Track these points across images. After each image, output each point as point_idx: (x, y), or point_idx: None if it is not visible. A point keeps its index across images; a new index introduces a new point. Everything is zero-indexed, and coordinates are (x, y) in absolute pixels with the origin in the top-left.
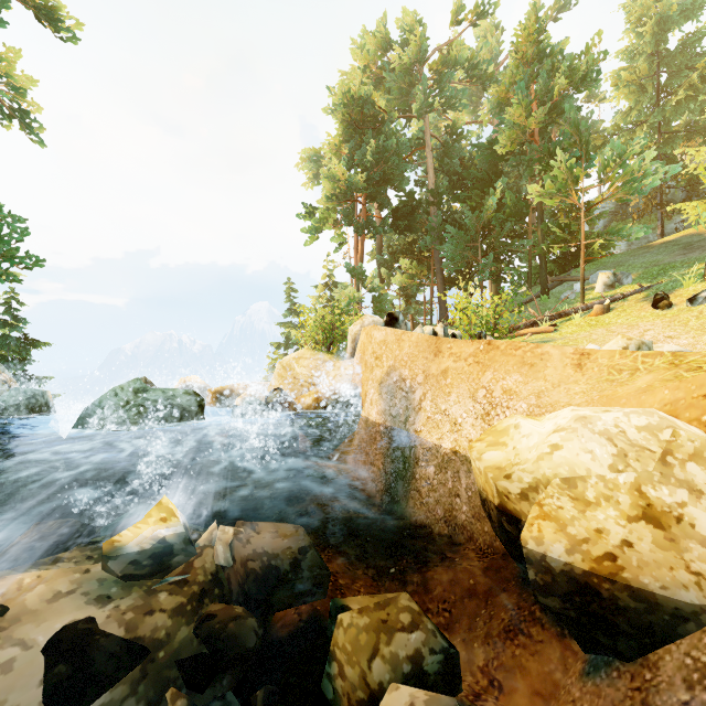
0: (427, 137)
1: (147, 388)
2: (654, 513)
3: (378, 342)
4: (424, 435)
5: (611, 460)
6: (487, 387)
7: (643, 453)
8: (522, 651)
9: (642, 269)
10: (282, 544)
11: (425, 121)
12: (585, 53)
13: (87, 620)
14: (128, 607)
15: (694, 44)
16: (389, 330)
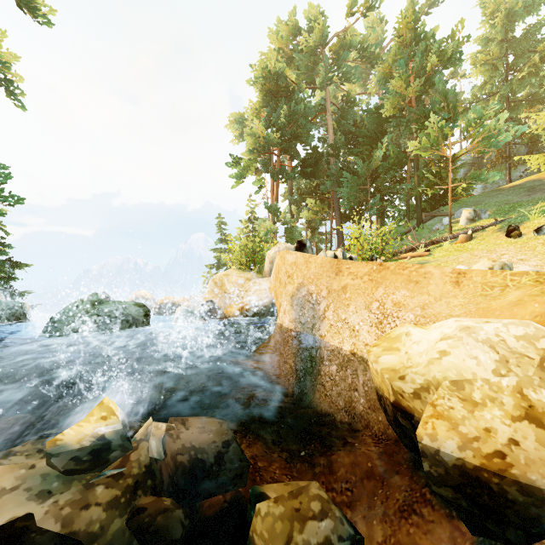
0: (328, 104)
1: (102, 301)
2: (536, 414)
3: (290, 264)
4: (327, 339)
5: (494, 365)
6: (379, 300)
7: (523, 360)
8: (415, 529)
9: (496, 207)
10: (208, 438)
11: (326, 91)
12: (451, 37)
13: (25, 517)
14: (66, 502)
15: (535, 33)
16: (299, 254)
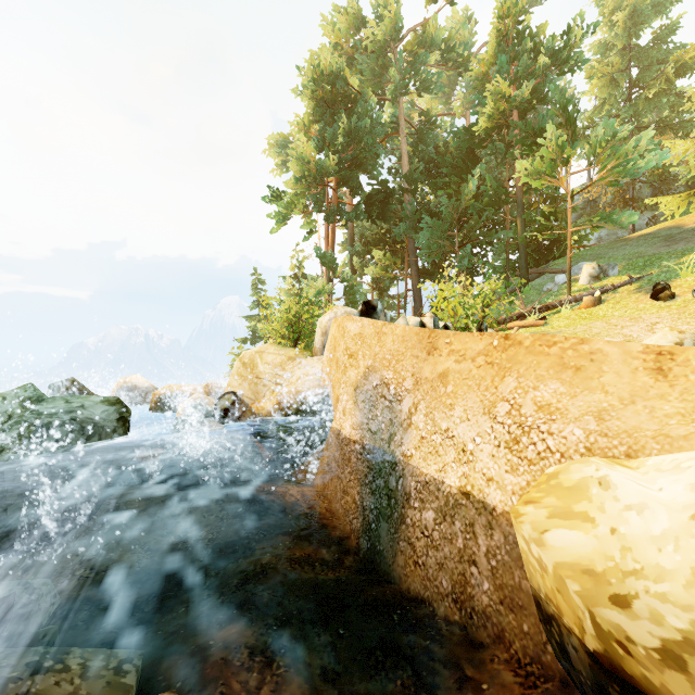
0: (401, 121)
1: (43, 397)
2: None
3: (353, 336)
4: (416, 462)
5: None
6: (510, 400)
7: None
8: None
9: (626, 261)
10: None
11: (399, 105)
12: (569, 30)
13: None
14: None
15: (666, 39)
16: (367, 321)
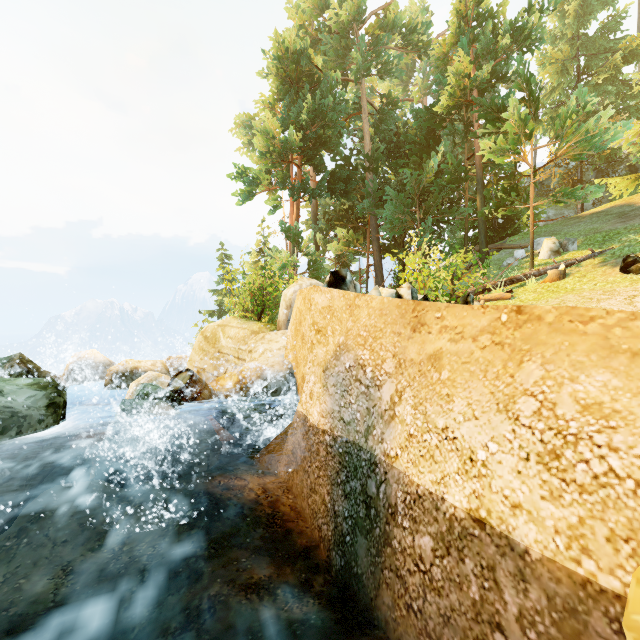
0: (363, 102)
1: None
2: None
3: (321, 309)
4: (403, 465)
5: None
6: (537, 395)
7: None
8: None
9: (583, 236)
10: None
11: (361, 86)
12: (530, 9)
13: None
14: None
15: (613, 28)
16: (337, 292)
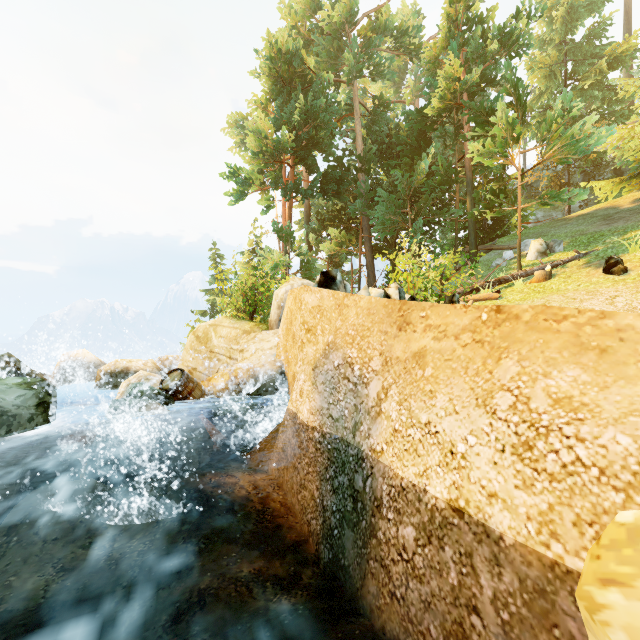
0: (356, 103)
1: None
2: None
3: (311, 308)
4: (388, 460)
5: None
6: (513, 390)
7: None
8: None
9: (569, 238)
10: None
11: (353, 87)
12: (518, 15)
13: None
14: None
15: (599, 35)
16: (326, 292)
